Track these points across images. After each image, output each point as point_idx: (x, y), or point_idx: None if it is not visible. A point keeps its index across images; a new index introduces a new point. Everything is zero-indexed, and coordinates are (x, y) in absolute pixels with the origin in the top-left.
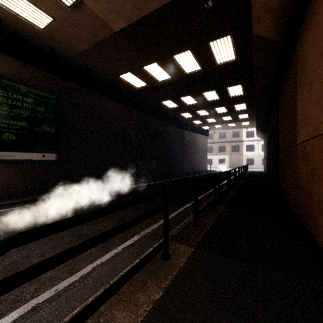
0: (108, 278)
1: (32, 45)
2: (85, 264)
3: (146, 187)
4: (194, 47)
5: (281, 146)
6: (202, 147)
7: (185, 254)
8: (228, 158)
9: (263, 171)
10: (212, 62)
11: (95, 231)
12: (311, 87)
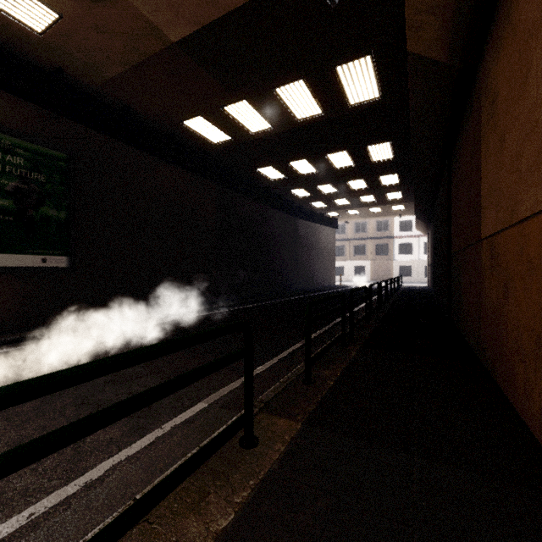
0: (136, 488)
1: (22, 62)
2: (97, 459)
3: (229, 315)
4: (310, 75)
5: (455, 245)
6: (326, 246)
7: (285, 436)
8: (370, 266)
9: (427, 287)
10: (342, 102)
11: (127, 396)
12: (504, 141)
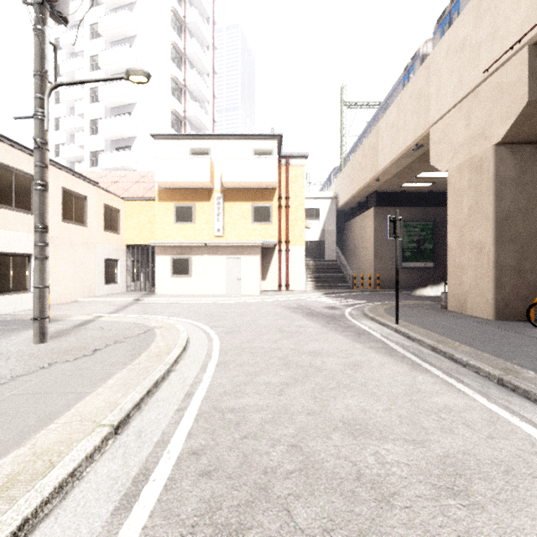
0: None
1: (418, 194)
2: None
3: None
4: None
5: None
6: None
7: None
8: None
9: None
10: None
11: None
12: None
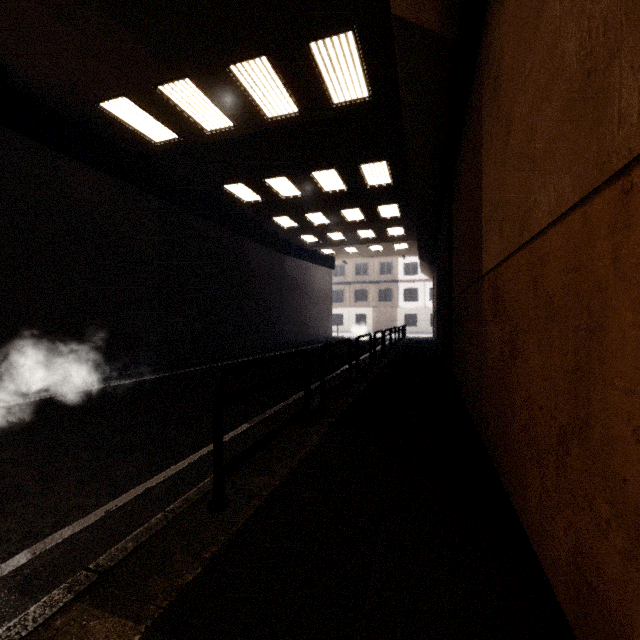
0: None
1: None
2: None
3: (169, 382)
4: (276, 51)
5: (456, 286)
6: (320, 290)
7: None
8: (373, 314)
9: (432, 338)
10: (323, 99)
11: None
12: (511, 123)
